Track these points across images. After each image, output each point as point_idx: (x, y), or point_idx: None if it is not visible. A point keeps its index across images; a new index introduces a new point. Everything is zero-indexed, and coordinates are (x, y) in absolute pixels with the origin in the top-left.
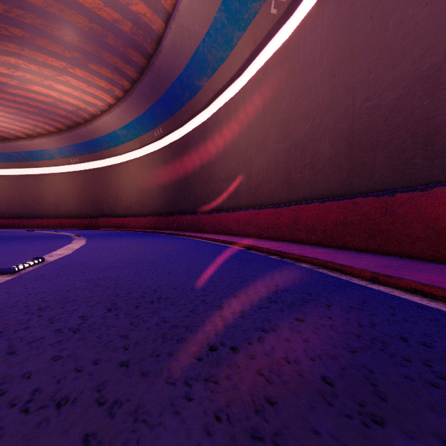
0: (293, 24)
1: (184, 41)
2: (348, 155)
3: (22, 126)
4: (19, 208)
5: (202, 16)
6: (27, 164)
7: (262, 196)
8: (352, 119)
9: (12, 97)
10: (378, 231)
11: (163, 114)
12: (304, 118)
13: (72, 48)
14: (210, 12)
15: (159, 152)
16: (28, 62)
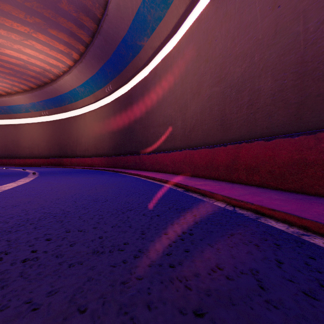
0: None
1: (126, 3)
2: (297, 88)
3: (2, 85)
4: (2, 150)
5: None
6: (8, 116)
7: (196, 138)
8: (303, 47)
9: None
10: None
11: (112, 73)
12: (240, 58)
13: (33, 13)
14: None
15: (110, 105)
16: None
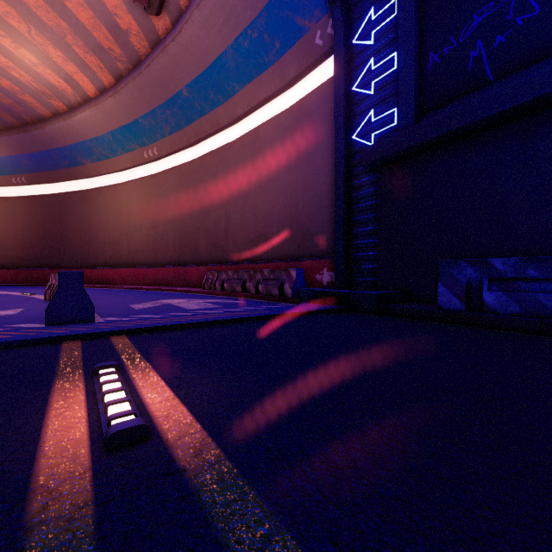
0: (158, 166)
1: (72, 133)
2: (179, 247)
3: None
4: None
5: (92, 129)
6: None
7: (139, 260)
8: (180, 233)
9: None
10: (183, 279)
11: (30, 166)
12: (162, 222)
13: None
14: (99, 131)
15: (19, 200)
16: None
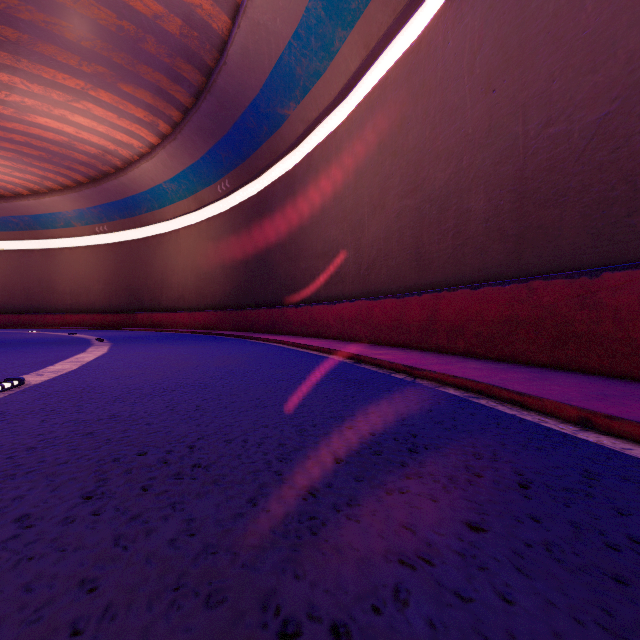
0: (425, 16)
1: (260, 47)
2: (515, 214)
3: (24, 178)
4: (20, 298)
5: (287, 7)
6: (32, 234)
7: (378, 280)
8: (522, 156)
9: (6, 133)
10: (571, 334)
11: (230, 159)
12: (443, 159)
13: (94, 59)
14: (298, 1)
15: (225, 215)
16: (28, 80)
